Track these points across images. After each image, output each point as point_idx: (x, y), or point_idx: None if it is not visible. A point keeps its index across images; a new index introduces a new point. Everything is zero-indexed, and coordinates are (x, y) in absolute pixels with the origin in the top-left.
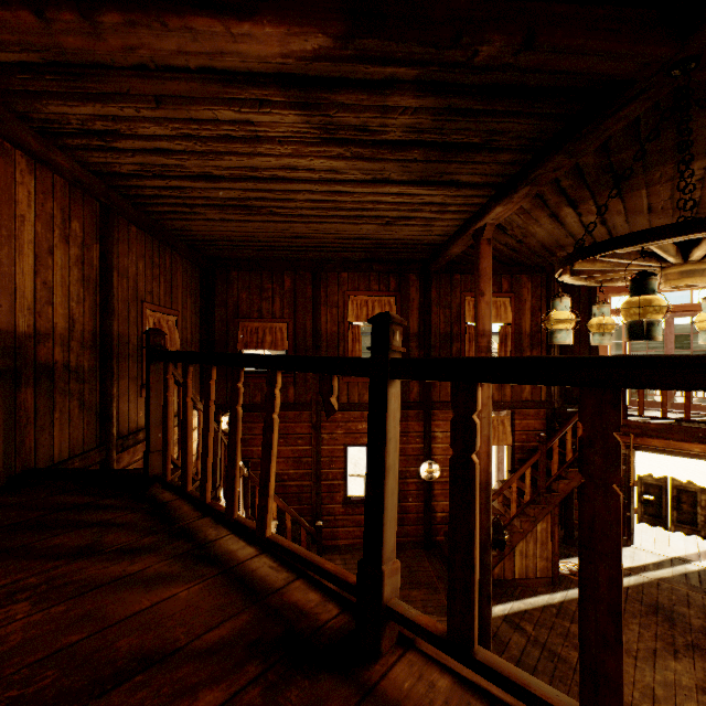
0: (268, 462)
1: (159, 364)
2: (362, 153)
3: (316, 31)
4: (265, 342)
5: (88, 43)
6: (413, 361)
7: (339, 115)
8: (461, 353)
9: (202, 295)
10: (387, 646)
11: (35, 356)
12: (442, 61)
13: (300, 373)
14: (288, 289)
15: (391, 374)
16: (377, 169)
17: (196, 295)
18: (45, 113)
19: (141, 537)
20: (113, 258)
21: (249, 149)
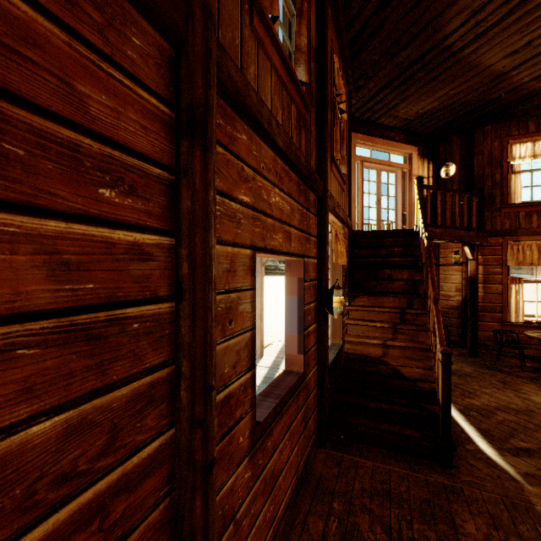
0: None
1: None
2: None
3: None
4: None
5: None
6: None
7: None
8: (332, 128)
9: None
10: None
11: None
12: None
13: None
14: None
15: None
16: None
17: None
18: None
19: None
20: None
21: None
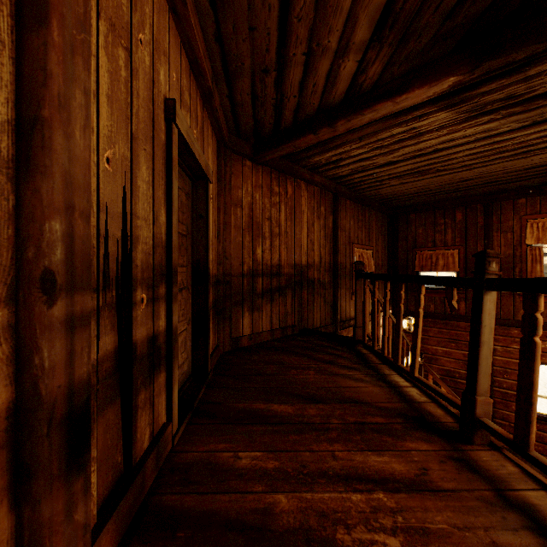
0: (416, 335)
1: (361, 280)
2: (513, 111)
3: (448, 78)
4: (437, 265)
5: (331, 135)
6: (498, 280)
7: (482, 99)
8: None
9: (389, 234)
10: (478, 442)
11: (307, 275)
12: None
13: (471, 290)
14: (459, 221)
15: (485, 287)
16: (534, 115)
17: (385, 234)
18: (312, 162)
19: (352, 364)
20: (338, 222)
21: (415, 141)
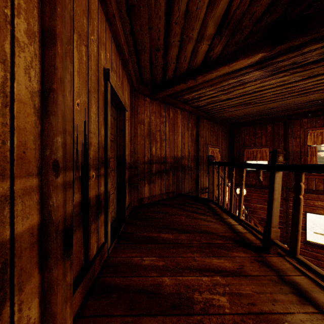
0: (241, 196)
1: (211, 166)
2: (296, 71)
3: (258, 54)
4: (257, 157)
5: (194, 84)
6: (282, 165)
7: (278, 64)
8: None
9: (229, 139)
10: (272, 252)
11: (181, 163)
12: (323, 34)
13: None
14: (269, 132)
15: (276, 169)
16: (308, 73)
17: (226, 139)
18: (184, 98)
19: (206, 213)
20: (199, 132)
21: (242, 87)
